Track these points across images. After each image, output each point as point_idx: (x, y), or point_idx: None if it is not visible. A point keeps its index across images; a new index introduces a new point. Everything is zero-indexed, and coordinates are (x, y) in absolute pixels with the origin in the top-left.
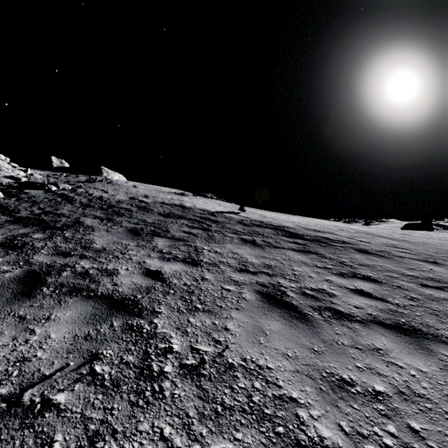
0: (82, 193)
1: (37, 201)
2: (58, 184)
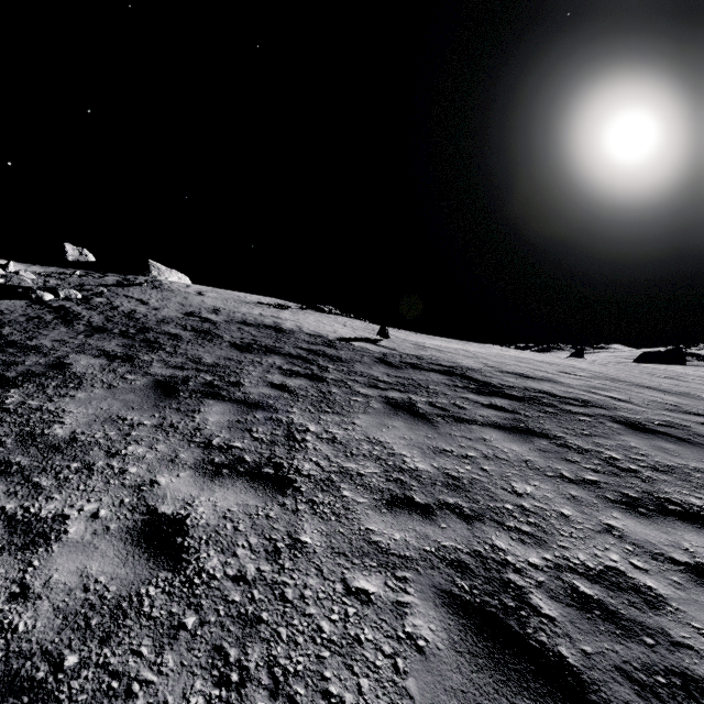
0: (100, 305)
1: (3, 321)
2: (57, 289)
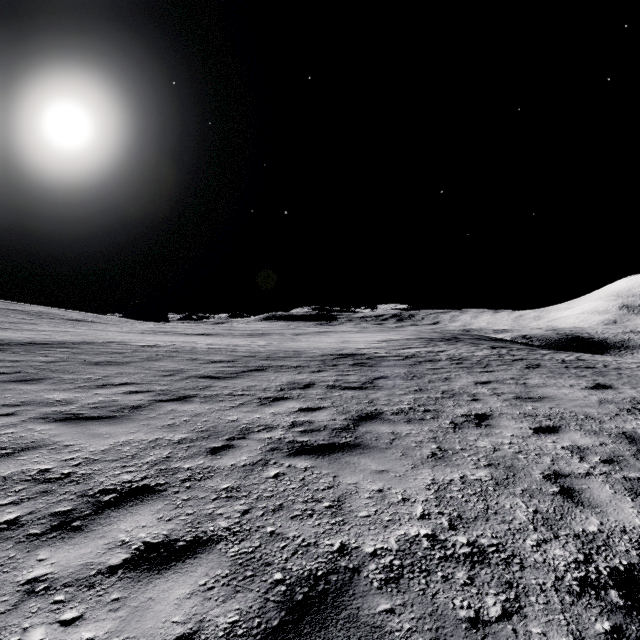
0: None
1: None
2: None
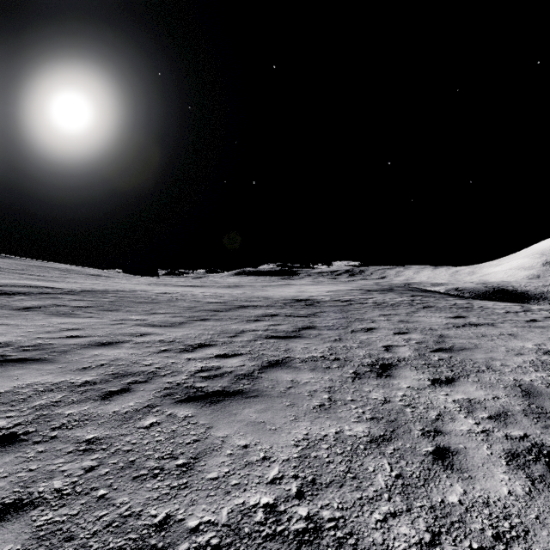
0: None
1: None
2: None
